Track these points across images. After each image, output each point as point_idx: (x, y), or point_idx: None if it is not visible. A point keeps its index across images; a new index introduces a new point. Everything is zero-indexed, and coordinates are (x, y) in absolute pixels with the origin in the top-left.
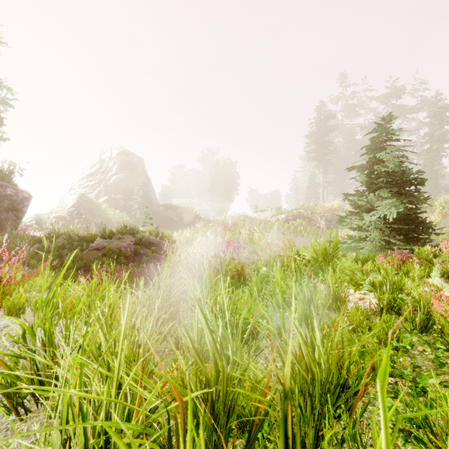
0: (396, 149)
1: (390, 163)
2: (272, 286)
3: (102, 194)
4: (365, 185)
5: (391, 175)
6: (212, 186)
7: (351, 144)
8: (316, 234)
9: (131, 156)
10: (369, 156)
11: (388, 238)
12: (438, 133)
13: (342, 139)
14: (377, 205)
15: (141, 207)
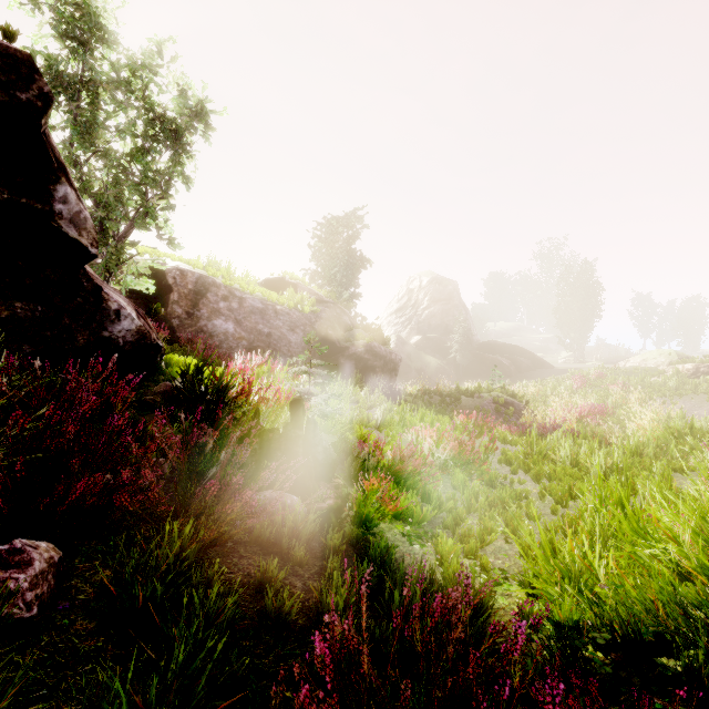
0: None
1: None
2: None
3: (414, 333)
4: None
5: None
6: (557, 307)
7: None
8: None
9: (445, 283)
10: None
11: None
12: None
13: None
14: None
15: (461, 348)
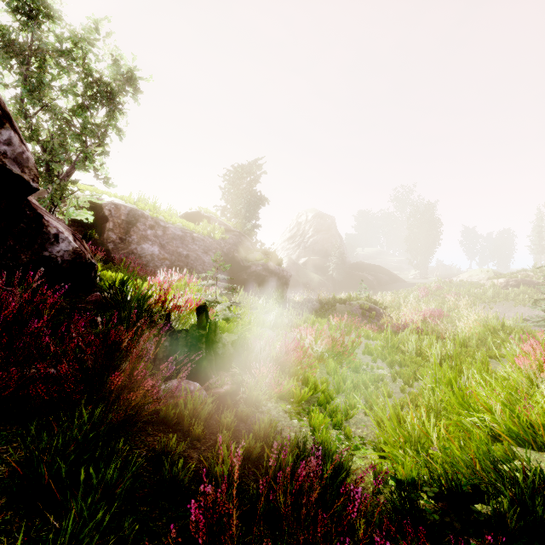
0: None
1: None
2: None
3: (302, 255)
4: None
5: None
6: (408, 237)
7: None
8: None
9: (325, 217)
10: None
11: None
12: None
13: None
14: None
15: (337, 267)
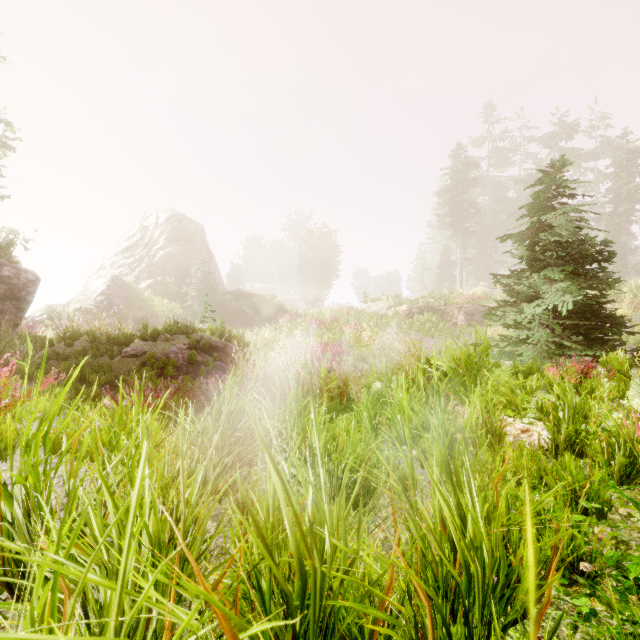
0: (570, 209)
1: (562, 230)
2: (391, 412)
3: (145, 277)
4: (526, 262)
5: (564, 247)
6: (302, 266)
7: (500, 205)
8: (452, 334)
9: (186, 221)
10: (531, 219)
11: (559, 339)
12: (626, 189)
13: (488, 198)
14: (543, 292)
15: (200, 295)
